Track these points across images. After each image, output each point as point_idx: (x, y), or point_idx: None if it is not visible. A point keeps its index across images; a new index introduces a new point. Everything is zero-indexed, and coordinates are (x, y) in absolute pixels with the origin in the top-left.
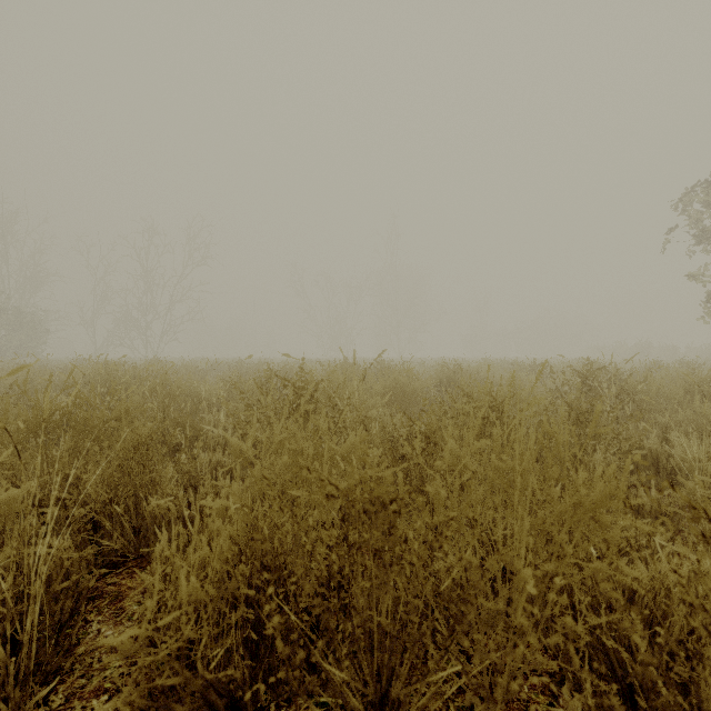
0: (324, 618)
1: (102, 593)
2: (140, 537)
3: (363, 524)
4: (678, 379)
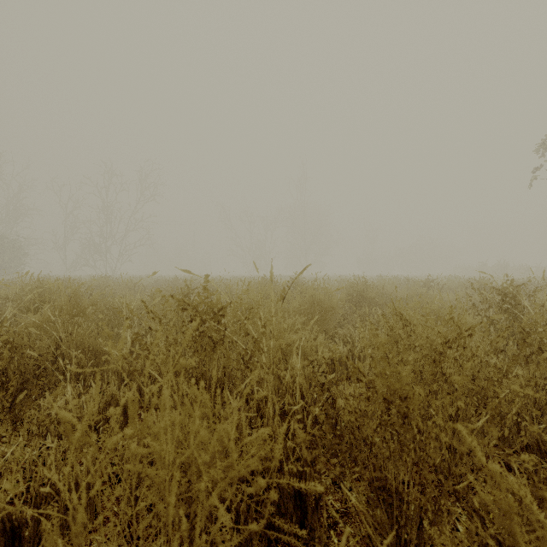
0: None
1: None
2: None
3: None
4: None
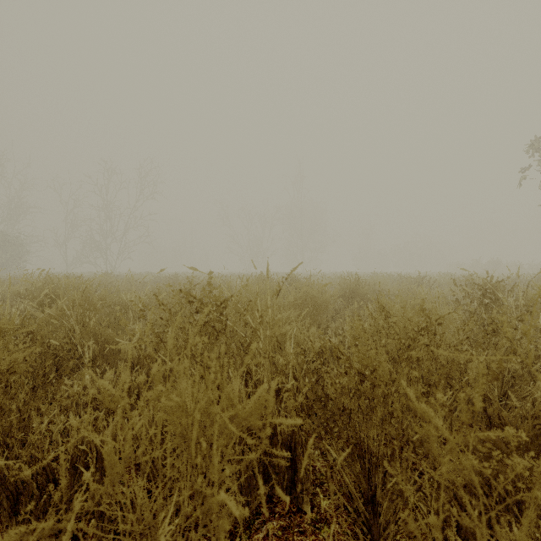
0: None
1: None
2: None
3: None
4: None
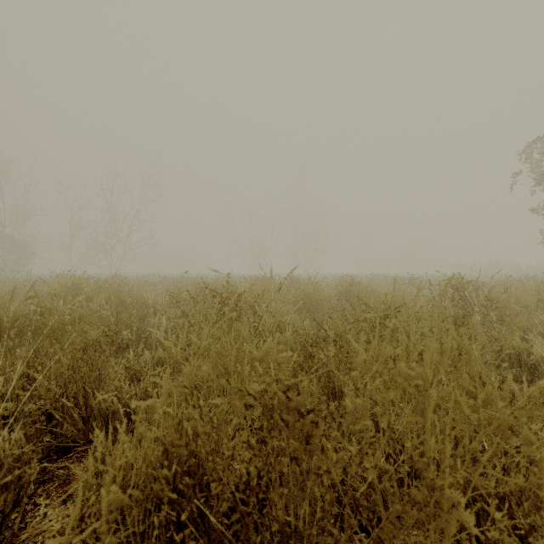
0: (242, 534)
1: (53, 477)
2: (89, 425)
3: (281, 432)
4: (532, 290)
